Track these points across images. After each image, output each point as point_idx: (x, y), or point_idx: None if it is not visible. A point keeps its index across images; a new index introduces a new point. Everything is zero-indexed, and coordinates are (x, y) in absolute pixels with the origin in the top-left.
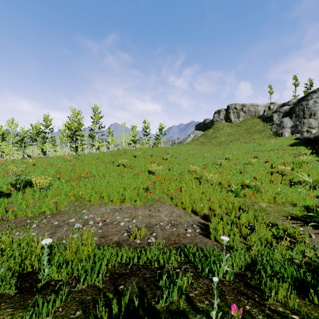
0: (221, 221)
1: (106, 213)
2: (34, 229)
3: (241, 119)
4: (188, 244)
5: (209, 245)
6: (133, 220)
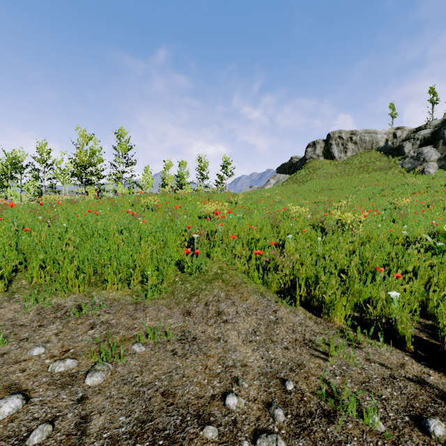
0: None
1: None
2: None
3: (350, 155)
4: None
5: None
6: (92, 371)
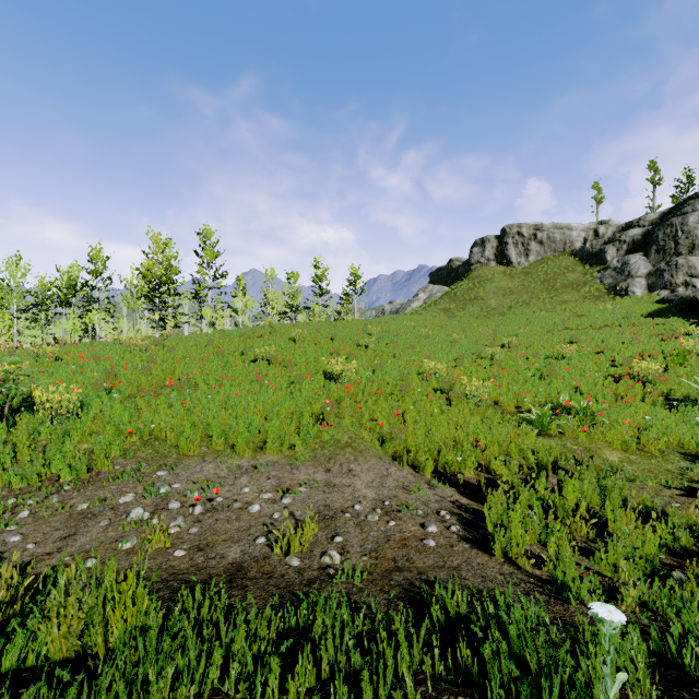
0: (517, 502)
1: (217, 478)
2: (22, 523)
3: (533, 259)
4: (435, 575)
5: (492, 576)
6: (285, 497)
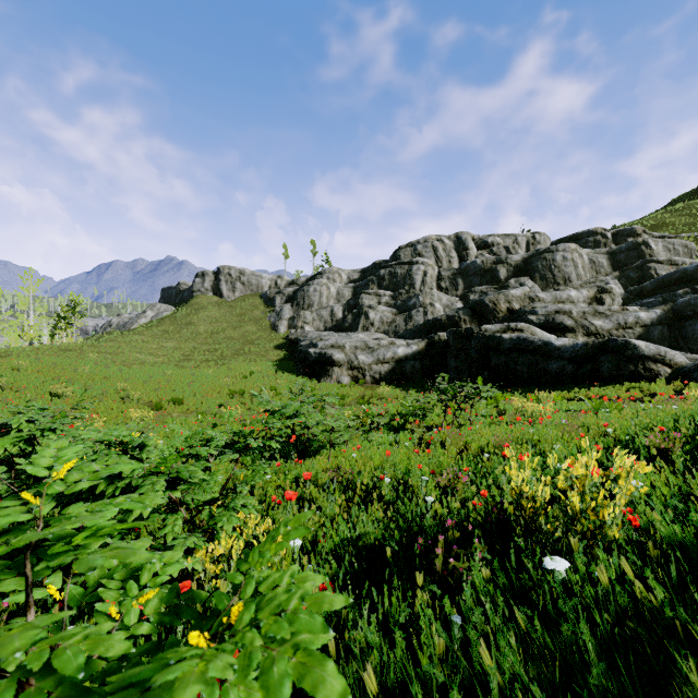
0: None
1: None
2: None
3: (238, 295)
4: None
5: None
6: None
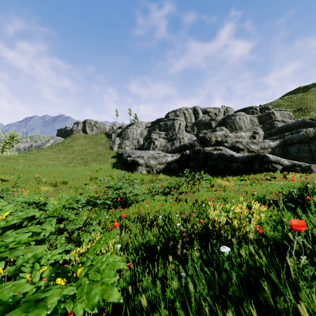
0: None
1: None
2: None
3: (94, 133)
4: None
5: None
6: None
